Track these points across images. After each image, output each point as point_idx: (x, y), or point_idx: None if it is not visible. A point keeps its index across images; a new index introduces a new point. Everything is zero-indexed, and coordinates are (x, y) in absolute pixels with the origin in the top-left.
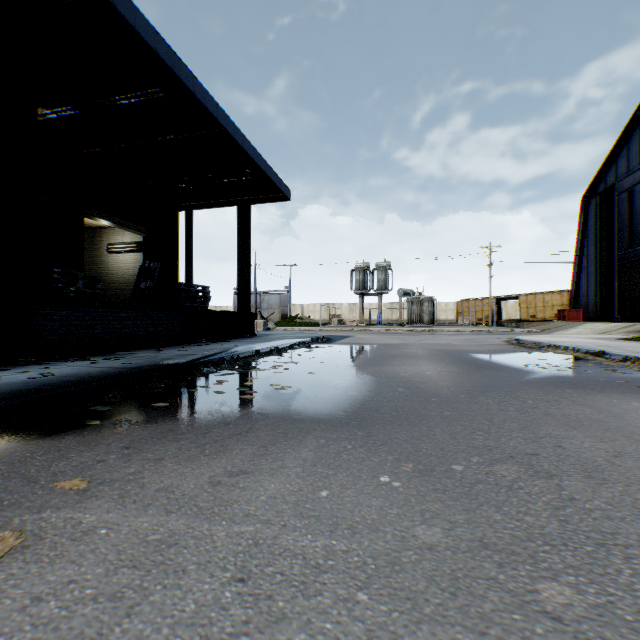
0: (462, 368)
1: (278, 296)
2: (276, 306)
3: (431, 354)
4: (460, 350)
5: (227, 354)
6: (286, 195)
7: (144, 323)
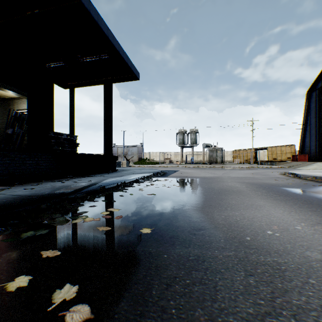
0: (320, 214)
1: (137, 148)
2: (135, 153)
3: (251, 188)
4: (267, 183)
5: (62, 195)
6: (136, 75)
7: (2, 163)
